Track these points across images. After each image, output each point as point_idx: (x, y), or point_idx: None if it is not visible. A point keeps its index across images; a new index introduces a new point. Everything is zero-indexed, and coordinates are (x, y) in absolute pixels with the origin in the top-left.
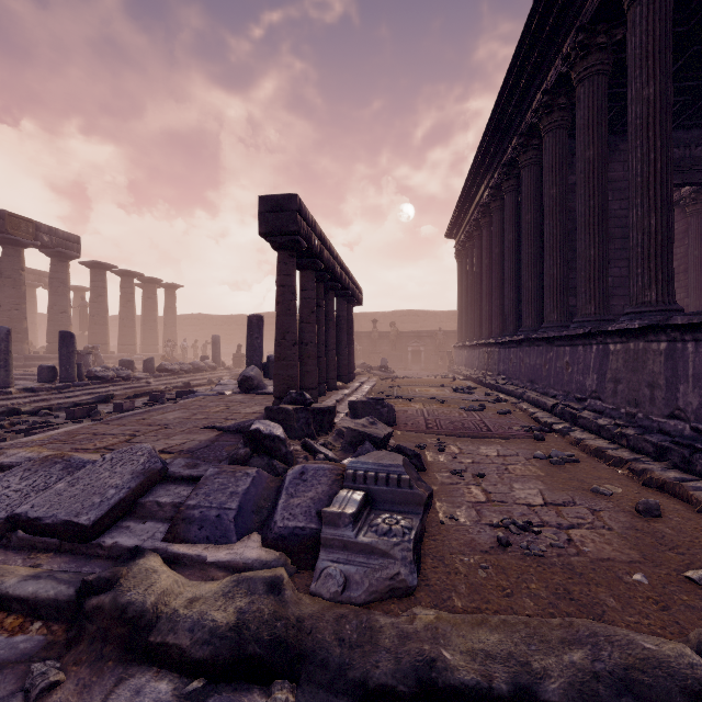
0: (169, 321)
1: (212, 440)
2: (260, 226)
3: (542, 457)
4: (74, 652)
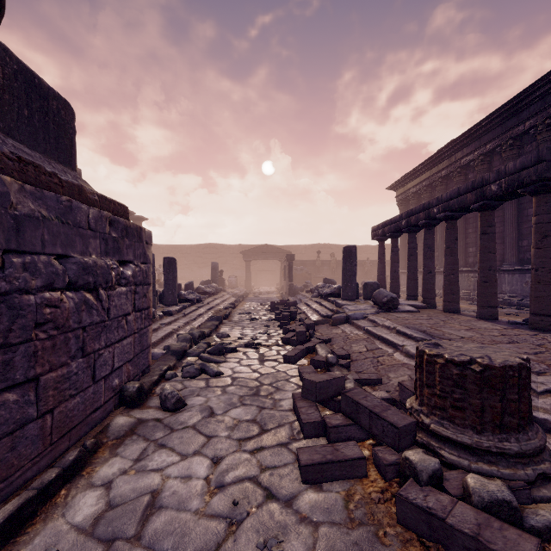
0: None
1: None
2: (547, 172)
3: None
4: None
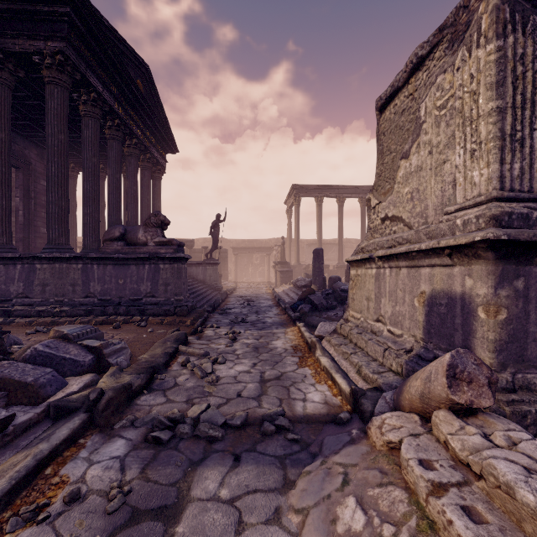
0: None
1: None
2: None
3: (35, 332)
4: (113, 421)
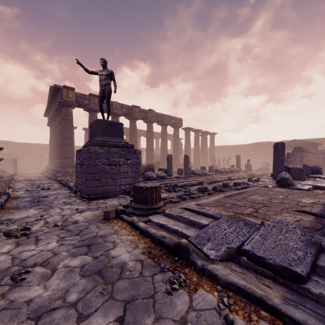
0: (211, 149)
1: (318, 222)
2: None
3: None
4: None
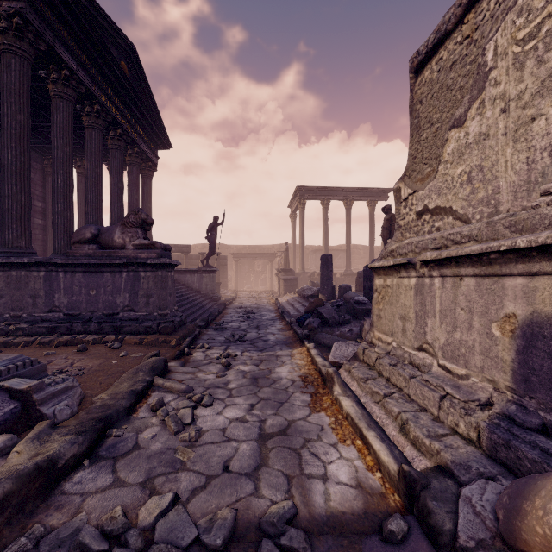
0: None
1: None
2: None
3: None
4: (5, 539)
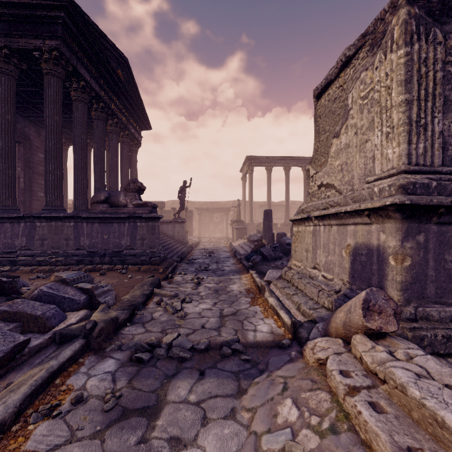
0: None
1: None
2: None
3: (36, 278)
4: (104, 346)
